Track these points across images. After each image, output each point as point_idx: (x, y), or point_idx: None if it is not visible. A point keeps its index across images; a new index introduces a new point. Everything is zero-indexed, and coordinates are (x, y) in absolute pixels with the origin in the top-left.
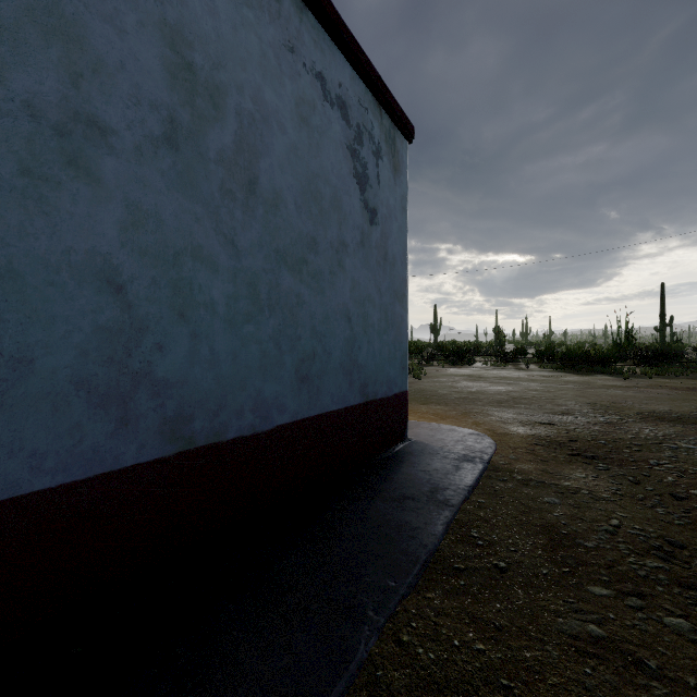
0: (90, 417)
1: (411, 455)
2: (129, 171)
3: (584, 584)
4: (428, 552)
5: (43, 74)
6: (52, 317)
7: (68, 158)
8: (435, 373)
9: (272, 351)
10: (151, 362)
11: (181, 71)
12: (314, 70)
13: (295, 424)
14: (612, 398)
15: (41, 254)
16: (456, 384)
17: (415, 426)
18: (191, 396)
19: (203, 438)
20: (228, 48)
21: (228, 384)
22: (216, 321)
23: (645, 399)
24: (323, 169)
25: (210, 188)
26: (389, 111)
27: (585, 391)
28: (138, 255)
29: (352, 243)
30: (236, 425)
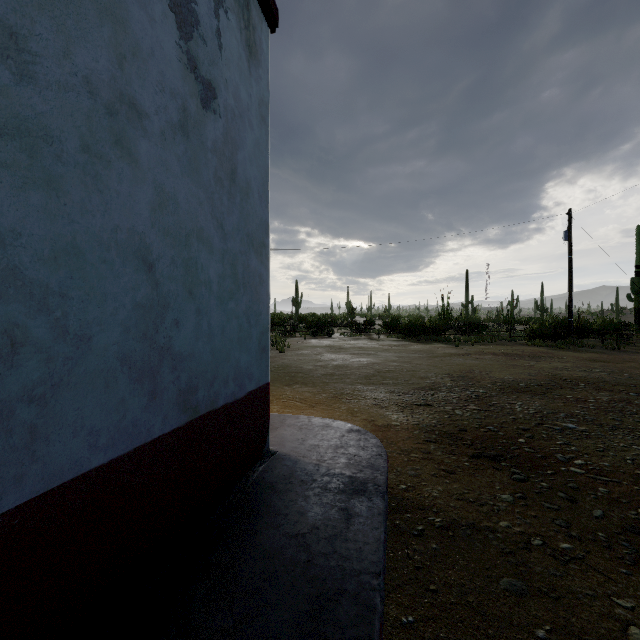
0: None
1: (273, 493)
2: None
3: None
4: None
5: None
6: None
7: None
8: (298, 344)
9: None
10: None
11: None
12: None
13: None
14: (460, 366)
15: None
16: (320, 357)
17: (279, 423)
18: None
19: None
20: None
21: None
22: None
23: (486, 366)
24: None
25: None
26: None
27: (434, 360)
28: None
29: (157, 115)
30: None
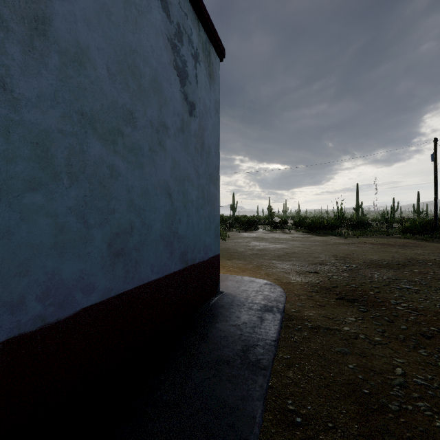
0: None
1: (223, 308)
2: None
3: None
4: None
5: None
6: None
7: None
8: (234, 236)
9: (74, 225)
10: None
11: None
12: None
13: (107, 301)
14: (344, 251)
15: None
16: (249, 244)
17: (225, 279)
18: None
19: None
20: None
21: None
22: None
23: (362, 251)
24: (143, 48)
25: None
26: (205, 26)
27: (327, 247)
28: None
29: (172, 127)
30: (10, 322)
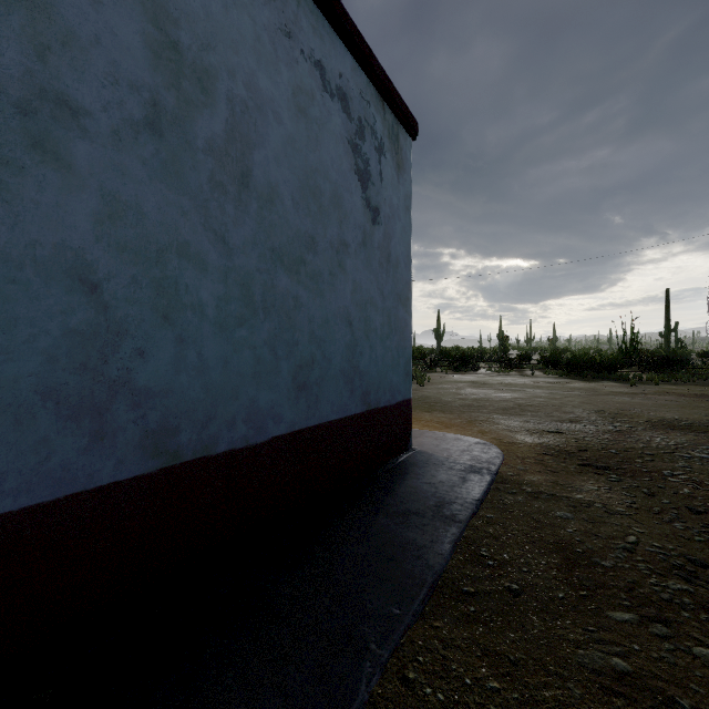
0: (60, 431)
1: (415, 466)
2: (105, 157)
3: (604, 609)
4: (435, 574)
5: (2, 44)
6: (14, 319)
7: (32, 140)
8: (438, 379)
9: (267, 357)
10: (131, 369)
11: (165, 50)
12: (312, 58)
13: (292, 435)
14: (620, 405)
15: (1, 247)
16: (461, 391)
17: (419, 435)
18: (176, 407)
19: (190, 452)
20: (218, 28)
21: (218, 393)
22: (204, 325)
23: (653, 406)
24: (323, 164)
25: (198, 180)
26: (392, 106)
27: (592, 398)
28: (116, 251)
29: (353, 243)
30: (228, 437)
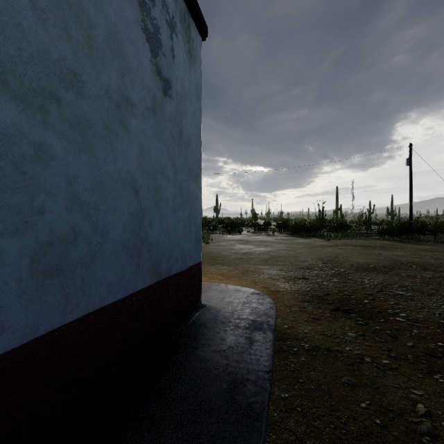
0: None
1: (205, 328)
2: None
3: None
4: None
5: None
6: None
7: None
8: (218, 238)
9: None
10: None
11: None
12: None
13: (31, 345)
14: (329, 254)
15: None
16: (233, 247)
17: (207, 288)
18: None
19: None
20: None
21: None
22: None
23: (347, 254)
24: None
25: None
26: None
27: (312, 249)
28: None
29: (140, 104)
30: None
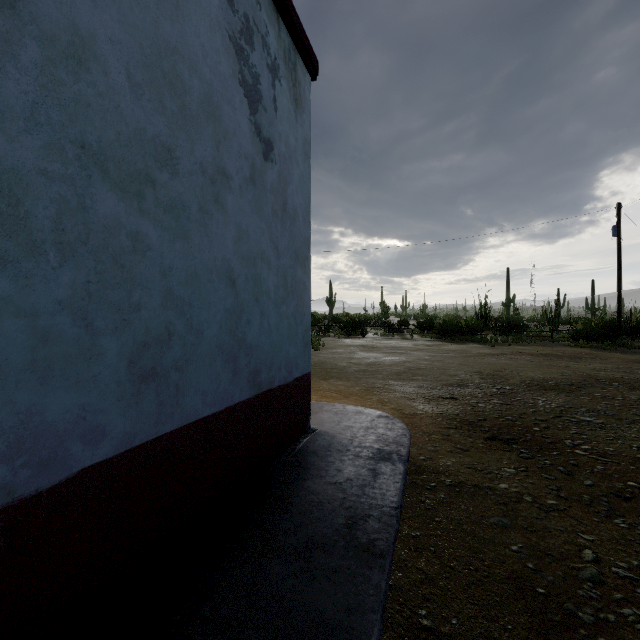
0: None
1: (316, 456)
2: None
3: None
4: None
5: None
6: None
7: None
8: (332, 343)
9: (69, 330)
10: None
11: None
12: None
13: (128, 454)
14: (492, 366)
15: None
16: (354, 356)
17: (318, 409)
18: None
19: None
20: None
21: None
22: None
23: (518, 366)
24: (188, 47)
25: None
26: (289, 23)
27: (467, 359)
28: None
29: (237, 175)
30: None
